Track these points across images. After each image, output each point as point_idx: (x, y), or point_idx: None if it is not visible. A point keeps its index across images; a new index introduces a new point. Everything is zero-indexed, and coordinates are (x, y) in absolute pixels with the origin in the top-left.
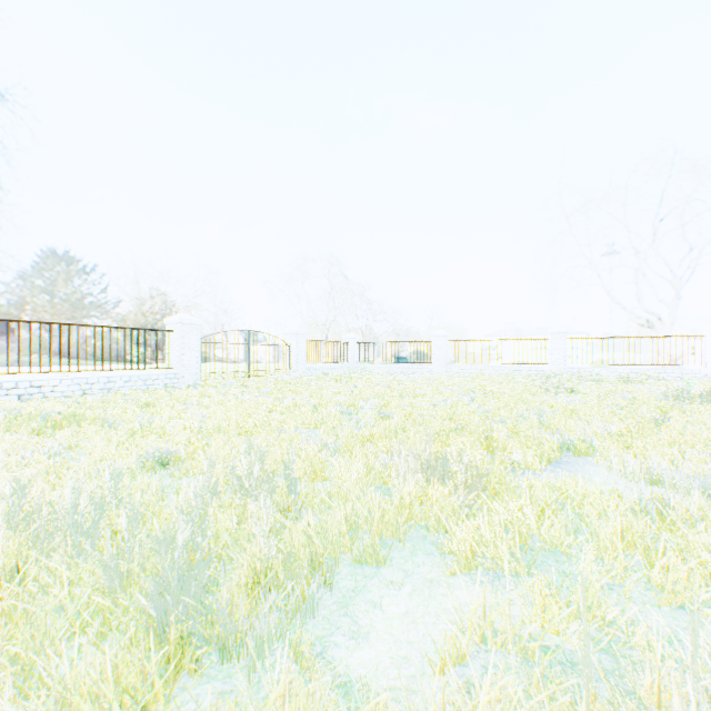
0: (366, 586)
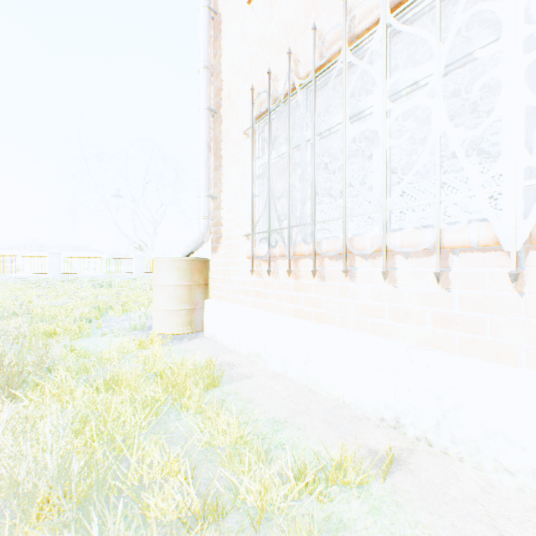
0: None
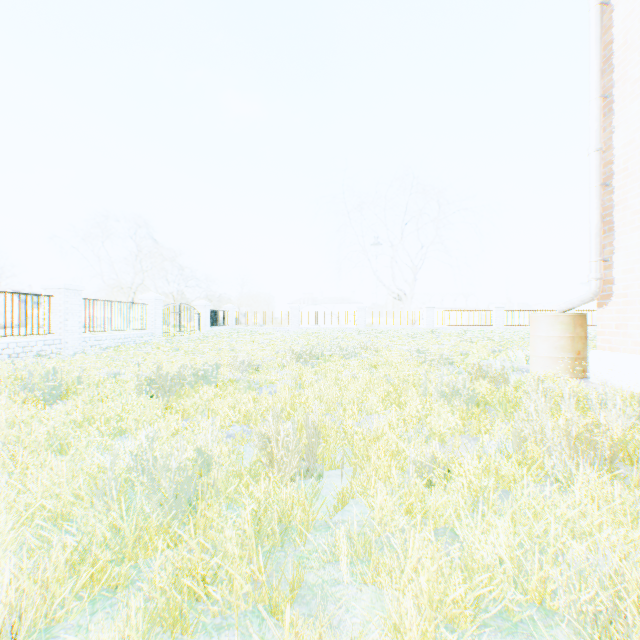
0: None
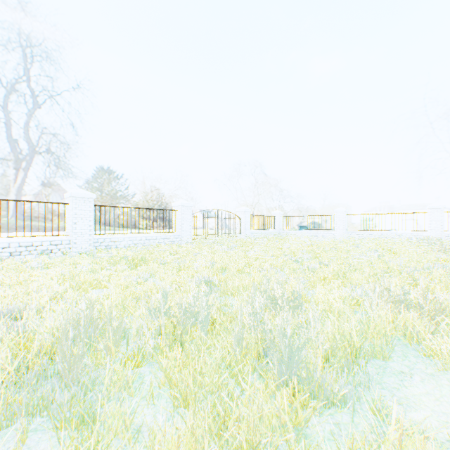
0: (384, 372)
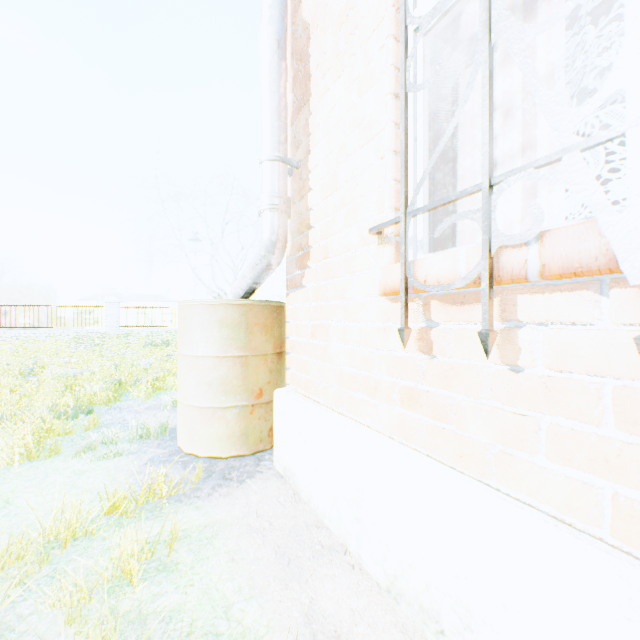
0: None
